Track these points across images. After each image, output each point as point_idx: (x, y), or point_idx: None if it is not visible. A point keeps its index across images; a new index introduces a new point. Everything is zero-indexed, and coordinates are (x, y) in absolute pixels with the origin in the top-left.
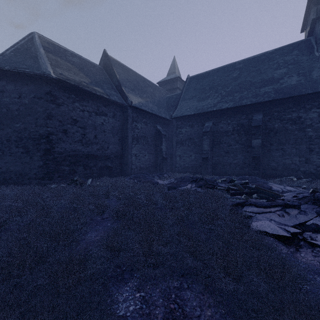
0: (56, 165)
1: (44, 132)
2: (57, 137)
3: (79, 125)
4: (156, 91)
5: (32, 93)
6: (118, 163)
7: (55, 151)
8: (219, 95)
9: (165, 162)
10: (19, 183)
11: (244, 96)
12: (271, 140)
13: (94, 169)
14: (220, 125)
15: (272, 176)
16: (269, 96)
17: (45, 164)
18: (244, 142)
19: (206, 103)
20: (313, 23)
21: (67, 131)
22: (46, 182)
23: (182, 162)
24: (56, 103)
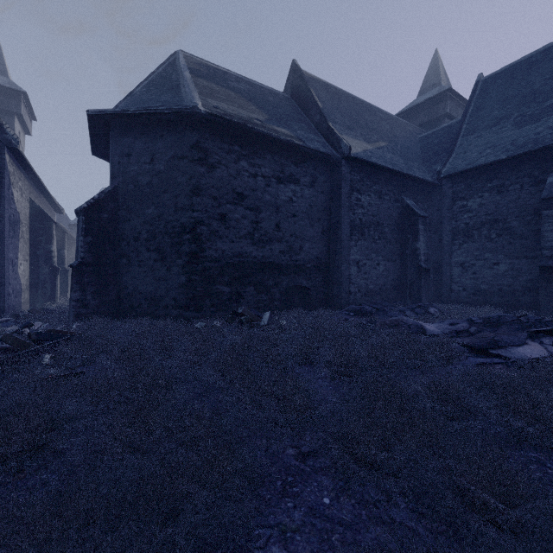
0: (207, 283)
1: (188, 221)
2: (209, 229)
3: (248, 205)
4: (396, 128)
5: (170, 150)
6: (321, 280)
7: (205, 257)
8: None
9: (425, 280)
10: (151, 314)
11: None
12: None
13: (275, 292)
14: None
15: None
16: None
17: (189, 281)
18: None
19: (546, 124)
20: None
21: (227, 217)
22: (191, 315)
23: (469, 280)
24: (208, 163)
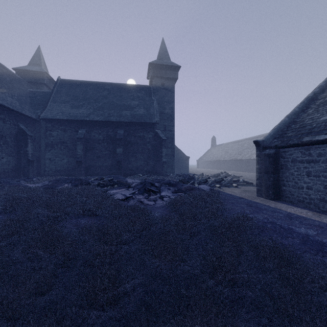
0: None
1: None
2: None
3: None
4: (14, 81)
5: None
6: None
7: None
8: (92, 107)
9: (31, 166)
10: None
11: (112, 114)
12: (129, 149)
13: None
14: (92, 134)
15: (130, 174)
16: (128, 118)
17: None
18: (112, 149)
19: (79, 111)
20: (152, 78)
21: None
22: None
23: (53, 166)
24: None
